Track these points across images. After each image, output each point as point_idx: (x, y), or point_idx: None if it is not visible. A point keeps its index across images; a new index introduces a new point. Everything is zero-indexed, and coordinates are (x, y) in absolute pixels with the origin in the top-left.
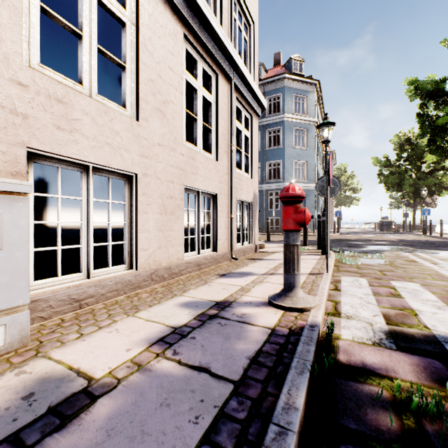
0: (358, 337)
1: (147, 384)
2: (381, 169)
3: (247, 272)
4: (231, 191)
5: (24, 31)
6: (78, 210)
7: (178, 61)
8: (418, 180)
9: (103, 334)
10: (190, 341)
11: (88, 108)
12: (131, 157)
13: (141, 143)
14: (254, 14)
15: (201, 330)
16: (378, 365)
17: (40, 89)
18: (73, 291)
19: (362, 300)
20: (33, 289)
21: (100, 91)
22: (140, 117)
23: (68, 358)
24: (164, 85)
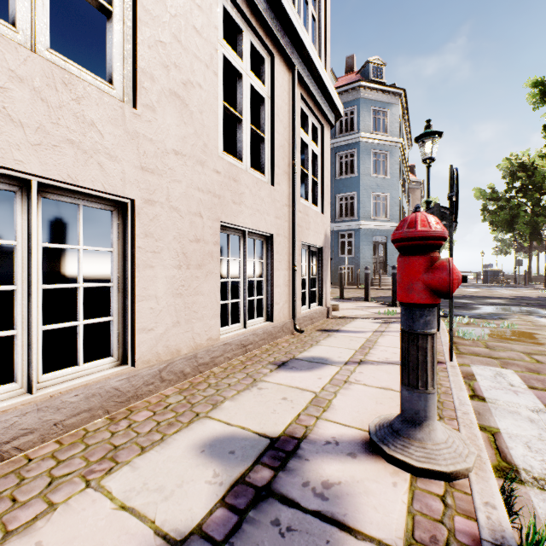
0: None
1: None
2: (485, 203)
3: (320, 358)
4: (293, 231)
5: None
6: (97, 257)
7: (209, 22)
8: (536, 217)
9: None
10: None
11: (24, 69)
12: (122, 169)
13: (142, 146)
14: None
15: None
16: None
17: None
18: None
19: (538, 428)
20: None
21: None
22: (139, 102)
23: None
24: (186, 54)
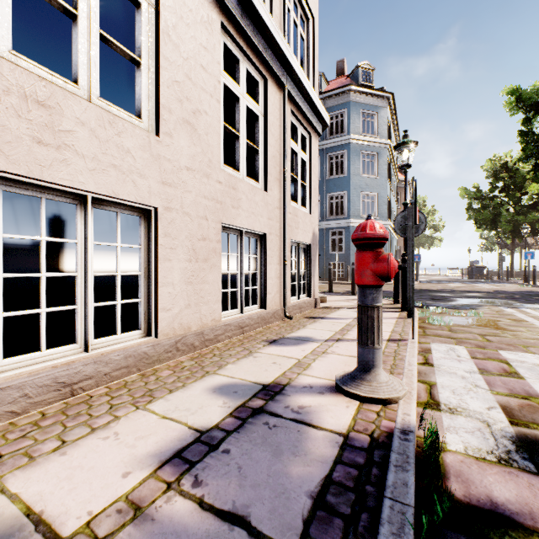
0: (472, 447)
1: None
2: (470, 202)
3: (305, 337)
4: (284, 230)
5: None
6: (98, 253)
7: (213, 59)
8: (517, 216)
9: (95, 443)
10: (222, 457)
11: (85, 116)
12: (149, 184)
13: (162, 165)
14: (313, 5)
15: (239, 437)
16: (516, 504)
17: (10, 85)
18: (62, 372)
19: (466, 382)
20: (3, 370)
21: (124, 109)
22: (161, 131)
23: (31, 491)
24: (195, 89)
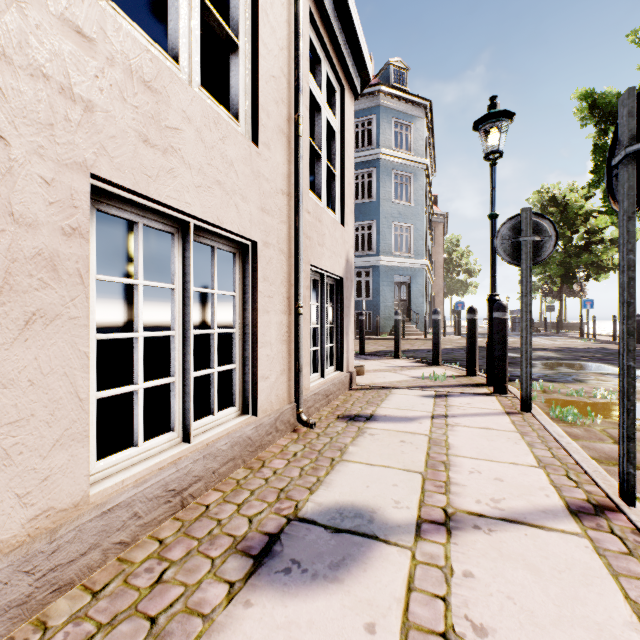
0: None
1: None
2: None
3: (356, 513)
4: (296, 242)
5: None
6: None
7: None
8: (569, 258)
9: None
10: None
11: None
12: None
13: None
14: None
15: None
16: None
17: None
18: None
19: None
20: None
21: None
22: None
23: None
24: None
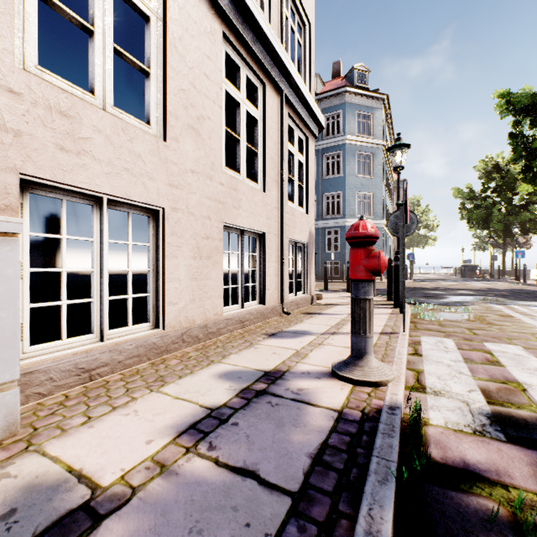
0: (452, 421)
1: (172, 497)
2: (463, 202)
3: (302, 331)
4: (282, 229)
5: (16, 24)
6: None
7: (216, 67)
8: (509, 216)
9: (118, 418)
10: (231, 429)
11: (101, 124)
12: (157, 186)
13: (170, 169)
14: (310, 11)
15: (245, 413)
16: (485, 464)
17: (37, 98)
18: (82, 359)
19: (451, 369)
20: (30, 356)
21: (123, 109)
22: (168, 137)
23: (69, 454)
24: (199, 96)
